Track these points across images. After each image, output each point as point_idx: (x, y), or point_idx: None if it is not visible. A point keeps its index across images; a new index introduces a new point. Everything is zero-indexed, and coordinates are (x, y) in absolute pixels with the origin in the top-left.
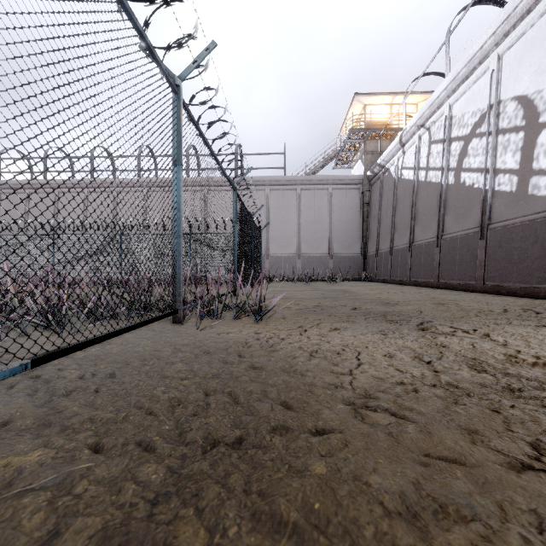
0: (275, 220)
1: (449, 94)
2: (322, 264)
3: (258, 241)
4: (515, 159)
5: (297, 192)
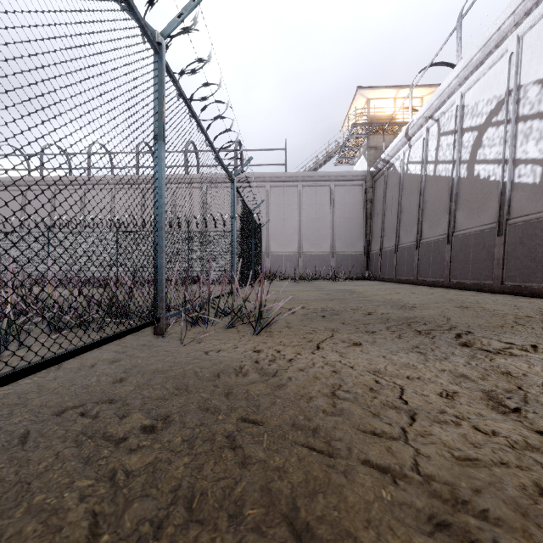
0: (276, 217)
1: (460, 82)
2: (323, 263)
3: (259, 239)
4: (539, 147)
5: (298, 189)
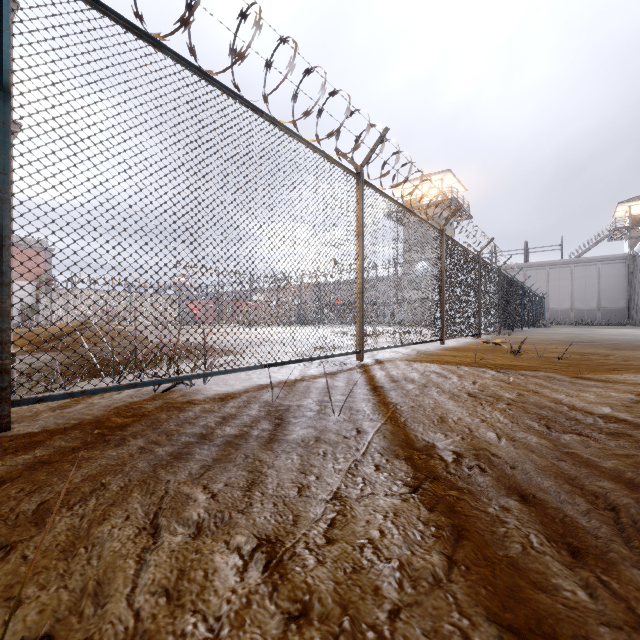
0: (554, 287)
1: None
2: (591, 315)
3: (543, 305)
4: None
5: (570, 268)
